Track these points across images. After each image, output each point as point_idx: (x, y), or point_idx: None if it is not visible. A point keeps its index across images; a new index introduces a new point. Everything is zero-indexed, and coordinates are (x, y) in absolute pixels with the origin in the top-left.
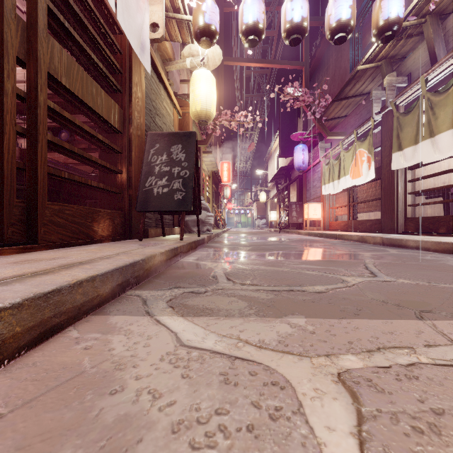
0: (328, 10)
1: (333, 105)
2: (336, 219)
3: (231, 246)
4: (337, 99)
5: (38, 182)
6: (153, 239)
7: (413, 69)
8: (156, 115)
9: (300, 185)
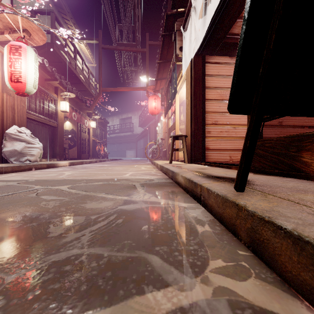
0: None
1: None
2: None
3: None
4: None
5: None
6: None
7: None
8: None
9: None
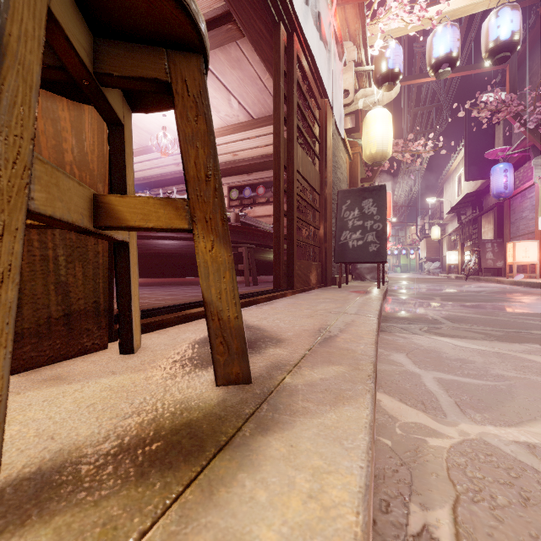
0: None
1: None
2: None
3: (418, 296)
4: None
5: (294, 247)
6: (345, 287)
7: None
8: (337, 168)
9: (499, 216)
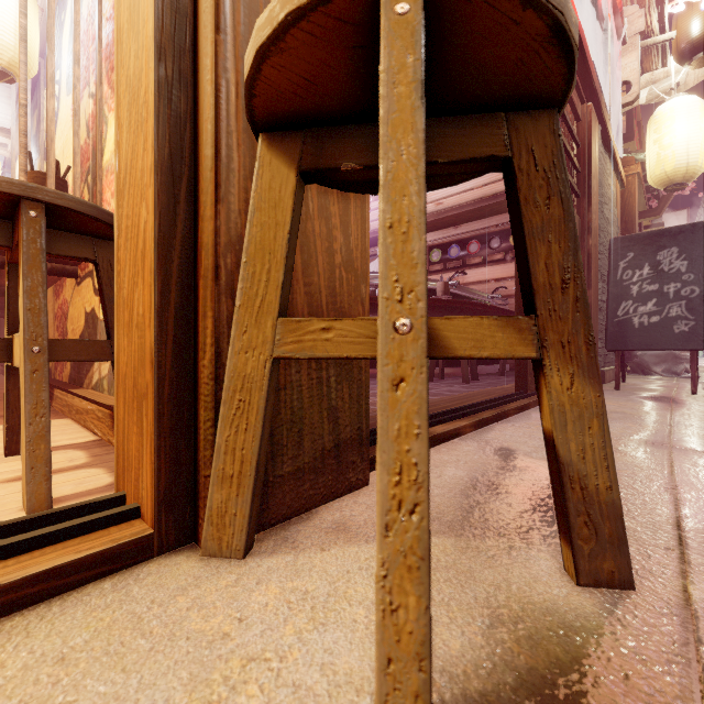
0: None
1: None
2: None
3: None
4: None
5: None
6: (623, 387)
7: None
8: (603, 203)
9: None
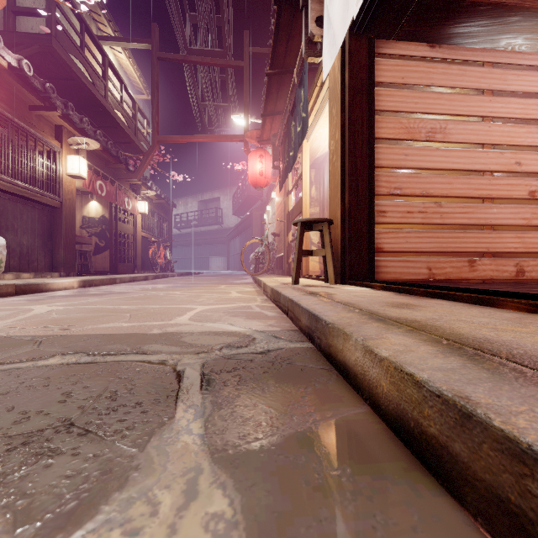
0: None
1: None
2: None
3: None
4: None
5: None
6: None
7: None
8: None
9: None
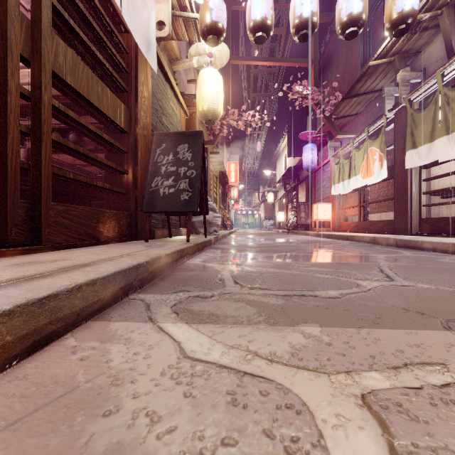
0: (339, 4)
1: (343, 103)
2: (346, 220)
3: (238, 248)
4: (347, 96)
5: (42, 183)
6: (159, 240)
7: (428, 64)
8: (163, 114)
9: (309, 185)
